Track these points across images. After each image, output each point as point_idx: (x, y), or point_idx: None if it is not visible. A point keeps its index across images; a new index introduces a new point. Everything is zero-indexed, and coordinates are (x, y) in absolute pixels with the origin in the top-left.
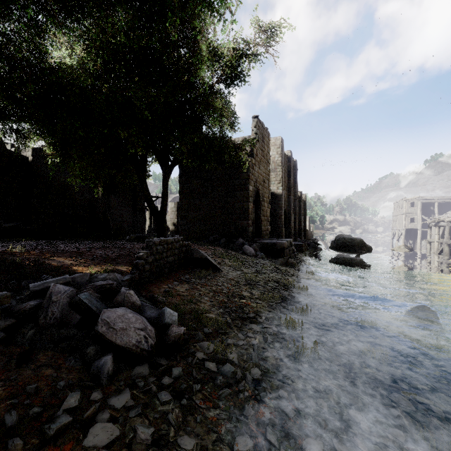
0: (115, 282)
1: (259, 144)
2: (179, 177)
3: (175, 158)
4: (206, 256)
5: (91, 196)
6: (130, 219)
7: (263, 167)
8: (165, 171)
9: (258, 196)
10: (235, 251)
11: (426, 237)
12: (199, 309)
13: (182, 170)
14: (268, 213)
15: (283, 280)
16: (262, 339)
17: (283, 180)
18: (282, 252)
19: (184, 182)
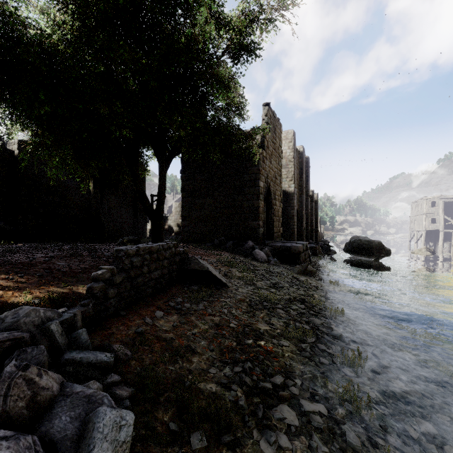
0: (28, 333)
1: (270, 135)
2: (181, 173)
3: (173, 148)
4: (207, 268)
5: (87, 195)
6: (130, 220)
7: (274, 161)
8: (161, 162)
9: (270, 193)
10: (244, 257)
11: (449, 239)
12: (189, 372)
13: (184, 165)
14: (280, 212)
15: (308, 297)
16: (307, 450)
17: (295, 177)
18: (297, 257)
19: (186, 179)
